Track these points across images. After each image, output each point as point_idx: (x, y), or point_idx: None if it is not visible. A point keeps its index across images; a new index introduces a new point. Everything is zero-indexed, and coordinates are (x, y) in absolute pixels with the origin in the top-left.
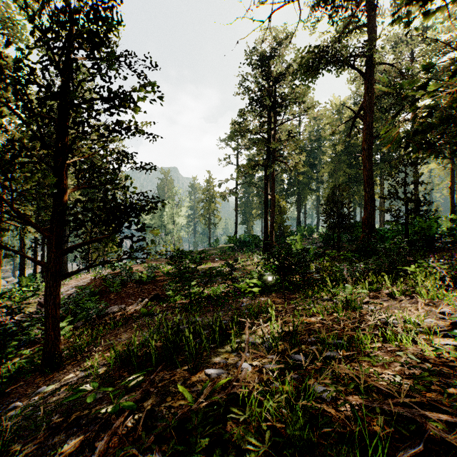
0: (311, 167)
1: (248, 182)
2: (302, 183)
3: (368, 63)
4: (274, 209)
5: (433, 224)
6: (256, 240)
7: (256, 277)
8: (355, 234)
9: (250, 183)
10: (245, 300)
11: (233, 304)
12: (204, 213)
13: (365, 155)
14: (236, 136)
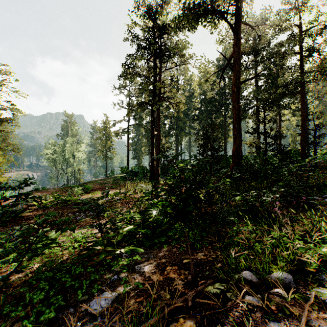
0: (186, 115)
1: (137, 123)
2: (179, 127)
3: (237, 21)
4: (159, 142)
5: (288, 154)
6: (144, 170)
7: (139, 217)
8: (221, 164)
9: (139, 124)
10: (116, 269)
11: (82, 299)
12: (101, 148)
13: (235, 97)
14: (126, 76)
